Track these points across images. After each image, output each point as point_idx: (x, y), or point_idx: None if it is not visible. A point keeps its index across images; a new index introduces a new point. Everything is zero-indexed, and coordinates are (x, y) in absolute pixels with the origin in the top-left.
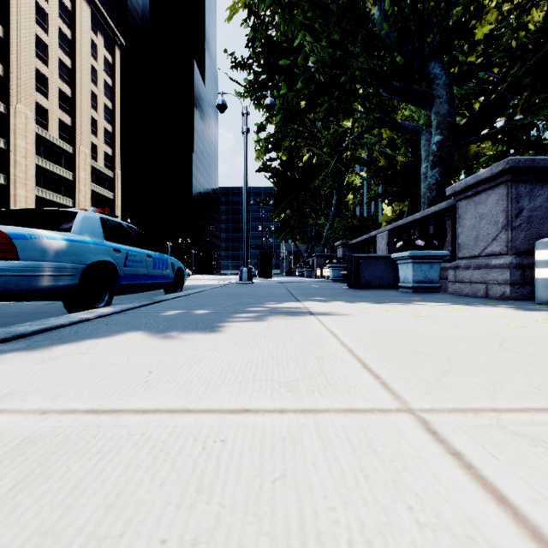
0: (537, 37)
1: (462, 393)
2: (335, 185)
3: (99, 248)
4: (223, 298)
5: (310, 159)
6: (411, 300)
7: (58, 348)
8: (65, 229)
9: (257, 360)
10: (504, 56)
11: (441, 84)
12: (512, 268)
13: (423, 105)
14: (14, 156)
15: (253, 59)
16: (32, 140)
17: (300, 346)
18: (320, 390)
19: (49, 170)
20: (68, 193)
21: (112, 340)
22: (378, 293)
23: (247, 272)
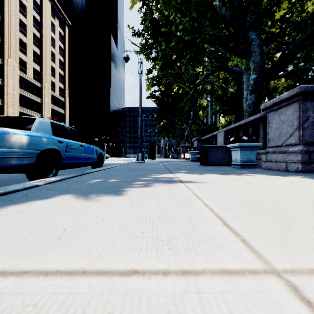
0: (313, 16)
1: (311, 251)
2: (192, 105)
3: (49, 140)
4: (126, 171)
5: (178, 90)
6: (241, 172)
7: (6, 208)
8: (27, 129)
9: (145, 218)
10: (294, 27)
11: (256, 44)
12: (303, 153)
13: (245, 57)
14: (6, 88)
15: (144, 31)
16: (17, 80)
17: (176, 206)
18: (195, 248)
19: (27, 97)
20: (38, 110)
21: (47, 201)
22: (219, 168)
23: (141, 156)
